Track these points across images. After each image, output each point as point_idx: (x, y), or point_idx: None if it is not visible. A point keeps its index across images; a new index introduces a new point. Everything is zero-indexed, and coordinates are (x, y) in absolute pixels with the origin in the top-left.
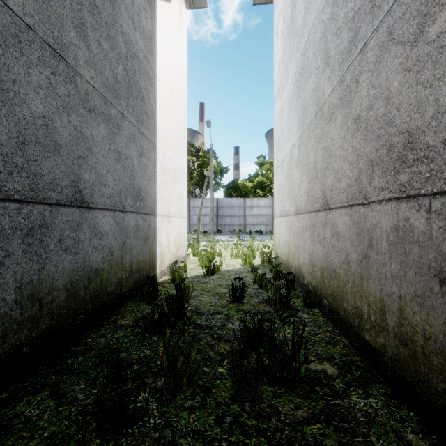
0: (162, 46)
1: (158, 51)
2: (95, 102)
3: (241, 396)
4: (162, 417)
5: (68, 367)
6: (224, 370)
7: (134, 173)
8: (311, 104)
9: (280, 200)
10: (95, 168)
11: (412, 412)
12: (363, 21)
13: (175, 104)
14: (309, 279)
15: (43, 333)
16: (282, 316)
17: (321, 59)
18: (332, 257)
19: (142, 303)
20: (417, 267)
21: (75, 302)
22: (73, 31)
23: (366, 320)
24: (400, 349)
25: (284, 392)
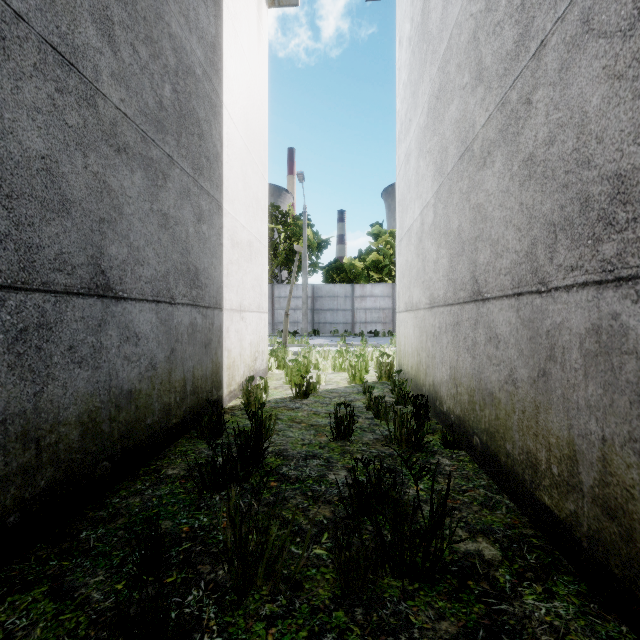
0: (231, 59)
1: (225, 66)
2: (128, 138)
3: (350, 597)
4: (223, 632)
5: (81, 545)
6: (322, 551)
7: (189, 247)
8: (454, 142)
9: (405, 286)
10: (127, 238)
11: (626, 626)
12: (539, 8)
13: (251, 146)
14: (451, 404)
15: (43, 492)
16: (411, 461)
17: (470, 73)
18: (488, 373)
19: (200, 441)
20: (633, 392)
21: (95, 441)
22: (92, 28)
23: (544, 473)
24: (603, 523)
25: (418, 590)
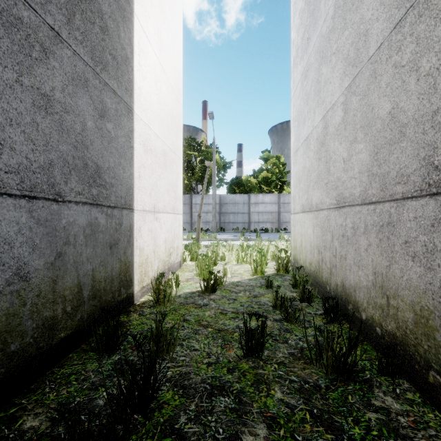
0: None
1: None
2: None
3: None
4: None
5: None
6: None
7: (87, 141)
8: (383, 14)
9: (302, 190)
10: None
11: None
12: None
13: (165, 67)
14: (376, 315)
15: None
16: (347, 403)
17: None
18: None
19: (93, 356)
20: None
21: None
22: None
23: None
24: None
25: None
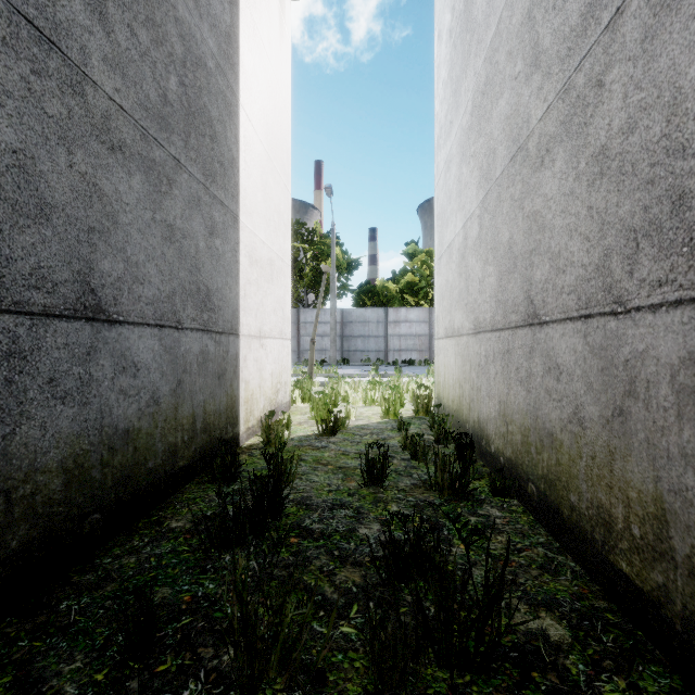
0: (249, 53)
1: (242, 60)
2: (124, 135)
3: (385, 694)
4: None
5: (59, 620)
6: (351, 629)
7: (199, 264)
8: (504, 141)
9: (446, 310)
10: (123, 252)
11: None
12: None
13: (272, 153)
14: (500, 445)
15: (14, 554)
16: (455, 512)
17: (523, 60)
18: (546, 410)
19: (211, 486)
20: None
21: (83, 491)
22: (79, 2)
23: (620, 534)
24: None
25: (470, 684)
